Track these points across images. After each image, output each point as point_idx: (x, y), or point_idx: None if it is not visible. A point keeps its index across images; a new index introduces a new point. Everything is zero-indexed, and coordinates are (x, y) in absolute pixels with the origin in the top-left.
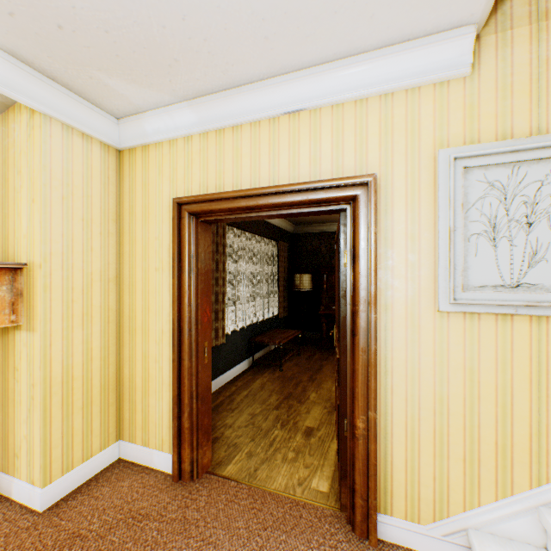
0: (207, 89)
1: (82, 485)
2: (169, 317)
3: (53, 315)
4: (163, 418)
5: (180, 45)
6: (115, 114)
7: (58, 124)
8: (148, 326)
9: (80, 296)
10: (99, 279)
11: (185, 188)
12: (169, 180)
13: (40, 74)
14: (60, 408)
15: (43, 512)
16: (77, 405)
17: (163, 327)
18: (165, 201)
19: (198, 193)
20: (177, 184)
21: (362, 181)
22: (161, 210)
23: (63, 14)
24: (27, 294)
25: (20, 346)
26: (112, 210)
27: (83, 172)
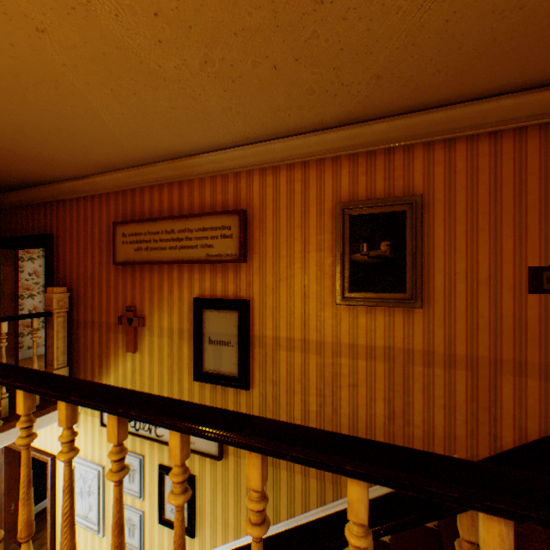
0: None
1: None
2: None
3: None
4: None
5: None
6: None
7: None
8: None
9: None
10: None
11: None
12: None
13: None
14: None
15: None
16: None
17: None
18: None
19: None
20: None
21: (47, 458)
22: None
23: None
24: None
25: None
26: None
27: None
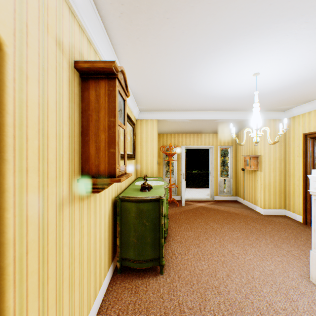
0: (314, 99)
1: (272, 215)
2: (301, 172)
3: (265, 168)
4: (299, 204)
5: (299, 98)
6: (282, 111)
7: (266, 120)
8: (294, 174)
9: (272, 164)
10: (277, 159)
11: (307, 129)
12: (301, 127)
13: (263, 112)
14: (267, 192)
15: (263, 214)
16: (271, 192)
17: (299, 175)
18: (300, 134)
19: (312, 130)
20: (304, 128)
21: None
22: (298, 137)
23: (269, 104)
24: (259, 162)
25: (257, 175)
26: (281, 138)
27: (273, 130)
